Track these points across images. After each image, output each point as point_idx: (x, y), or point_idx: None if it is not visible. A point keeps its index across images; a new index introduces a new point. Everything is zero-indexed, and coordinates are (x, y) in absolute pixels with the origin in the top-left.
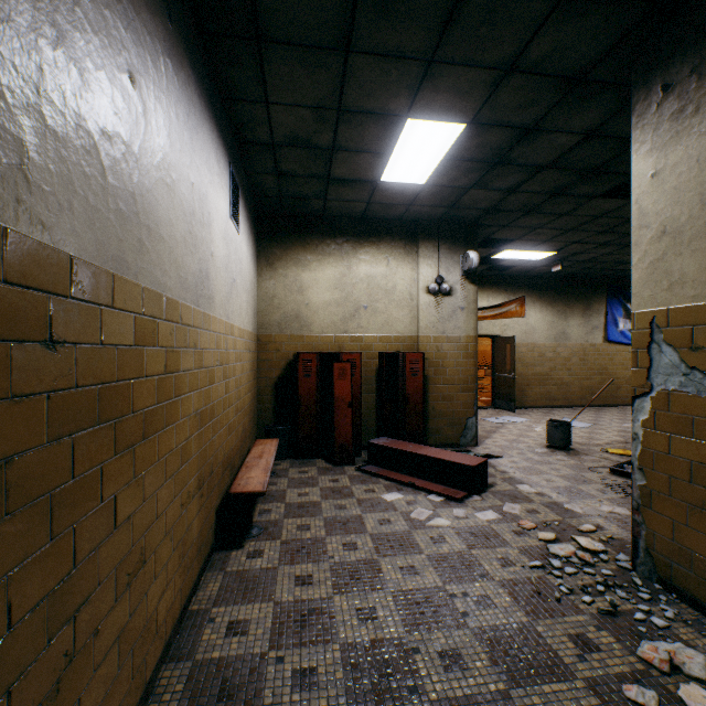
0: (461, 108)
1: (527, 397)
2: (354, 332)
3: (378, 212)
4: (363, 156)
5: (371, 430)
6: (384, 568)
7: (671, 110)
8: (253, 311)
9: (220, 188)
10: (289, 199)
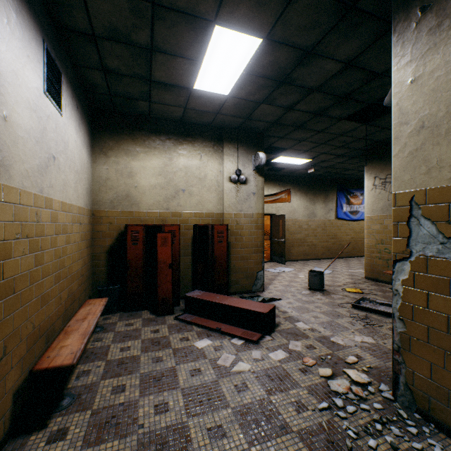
0: (260, 21)
1: (292, 254)
2: (175, 209)
3: (193, 117)
4: (178, 60)
5: (188, 284)
6: (193, 434)
7: (429, 26)
8: (85, 190)
9: (23, 54)
10: (118, 98)
